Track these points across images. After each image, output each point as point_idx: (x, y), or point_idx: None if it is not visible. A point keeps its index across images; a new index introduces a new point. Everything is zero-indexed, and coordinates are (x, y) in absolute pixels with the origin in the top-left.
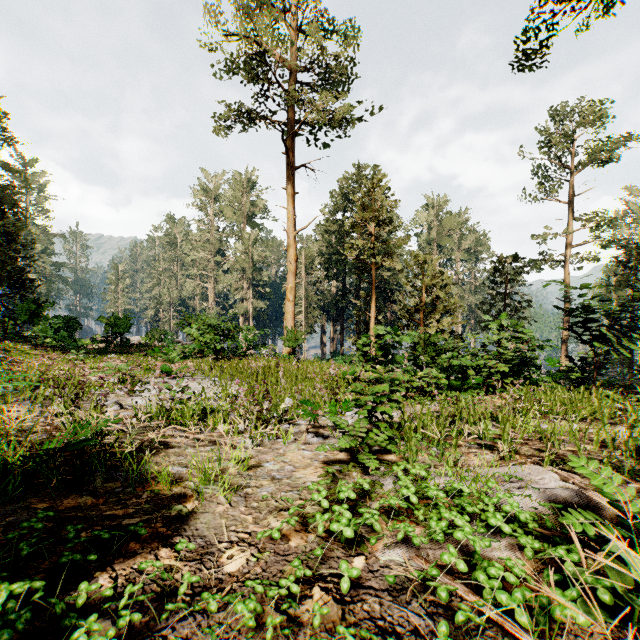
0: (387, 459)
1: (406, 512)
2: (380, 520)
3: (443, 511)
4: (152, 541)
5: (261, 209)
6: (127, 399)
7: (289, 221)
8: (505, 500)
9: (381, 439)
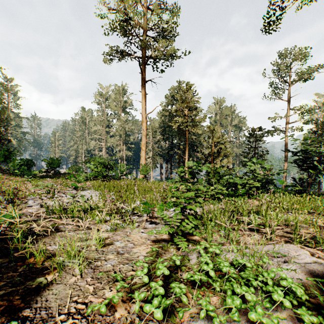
0: (193, 239)
1: (206, 282)
2: (187, 289)
3: (235, 286)
4: (2, 315)
5: (129, 104)
6: (47, 202)
7: (143, 108)
8: (277, 272)
9: (189, 226)
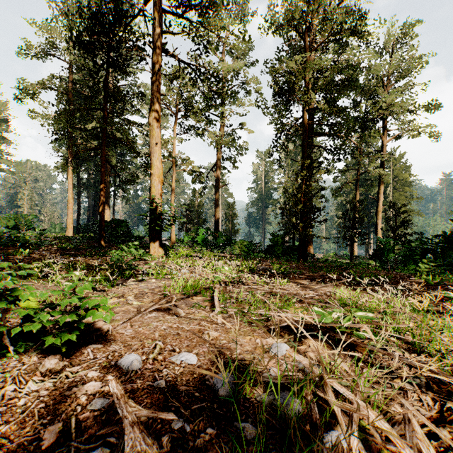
0: None
1: None
2: None
3: None
4: None
5: None
6: None
7: None
8: None
9: None
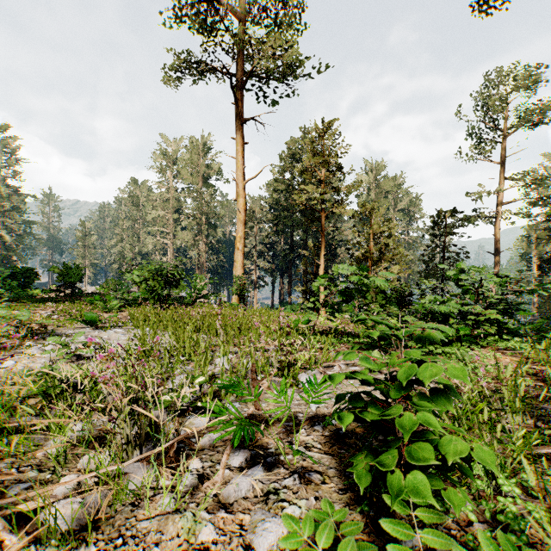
0: None
1: None
2: None
3: None
4: None
5: (216, 171)
6: None
7: (238, 170)
8: None
9: None
